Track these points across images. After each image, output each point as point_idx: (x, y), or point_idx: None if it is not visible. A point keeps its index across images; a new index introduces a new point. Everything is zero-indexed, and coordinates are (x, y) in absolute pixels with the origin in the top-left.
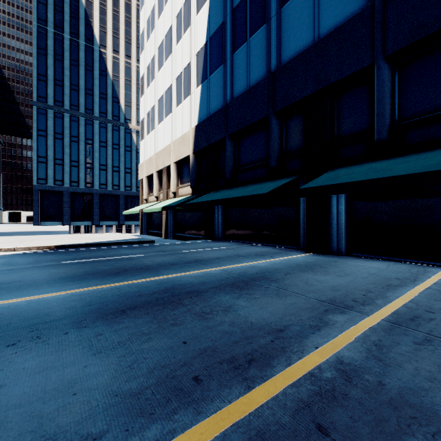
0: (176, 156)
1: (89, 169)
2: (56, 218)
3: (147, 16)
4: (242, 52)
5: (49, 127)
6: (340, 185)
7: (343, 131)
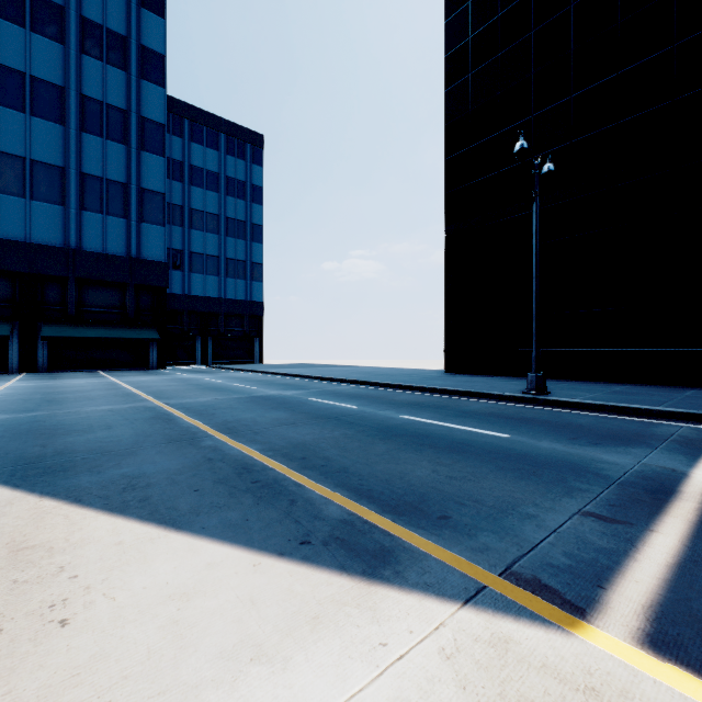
0: None
1: None
2: None
3: None
4: None
5: None
6: (69, 337)
7: (46, 301)
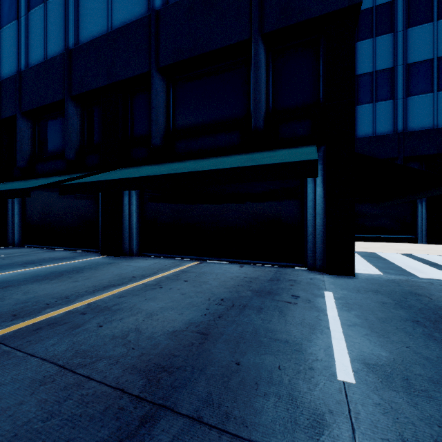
0: None
1: None
2: None
3: None
4: (39, 13)
5: None
6: (92, 183)
7: (135, 132)
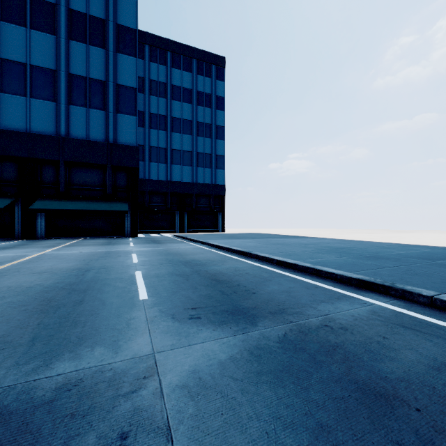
0: None
1: None
2: None
3: None
4: None
5: None
6: (51, 209)
7: (44, 181)
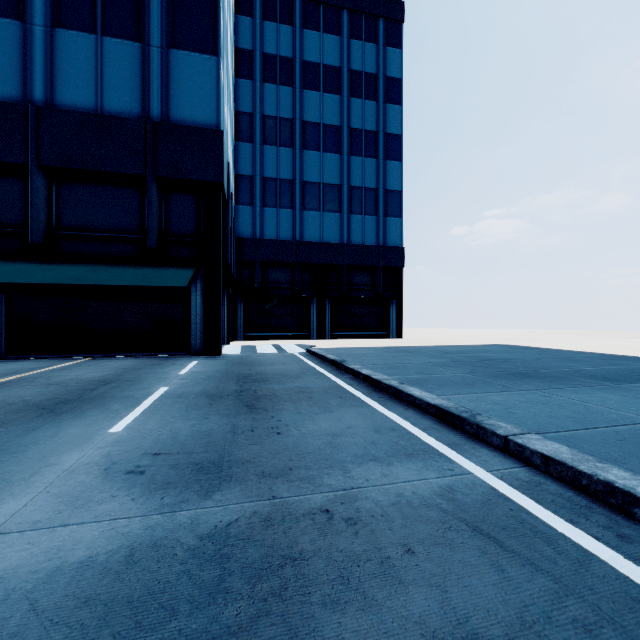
0: None
1: None
2: None
3: None
4: None
5: None
6: None
7: None
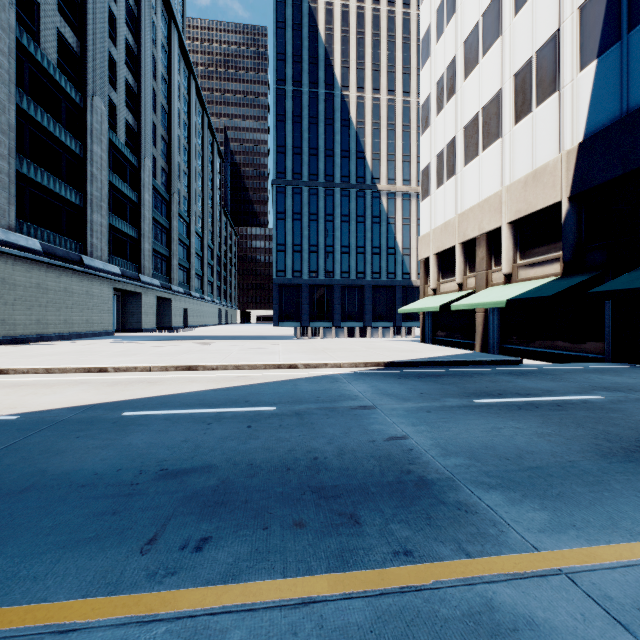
0: (516, 209)
1: (329, 253)
2: (294, 317)
3: (437, 2)
4: None
5: (287, 207)
6: None
7: None
